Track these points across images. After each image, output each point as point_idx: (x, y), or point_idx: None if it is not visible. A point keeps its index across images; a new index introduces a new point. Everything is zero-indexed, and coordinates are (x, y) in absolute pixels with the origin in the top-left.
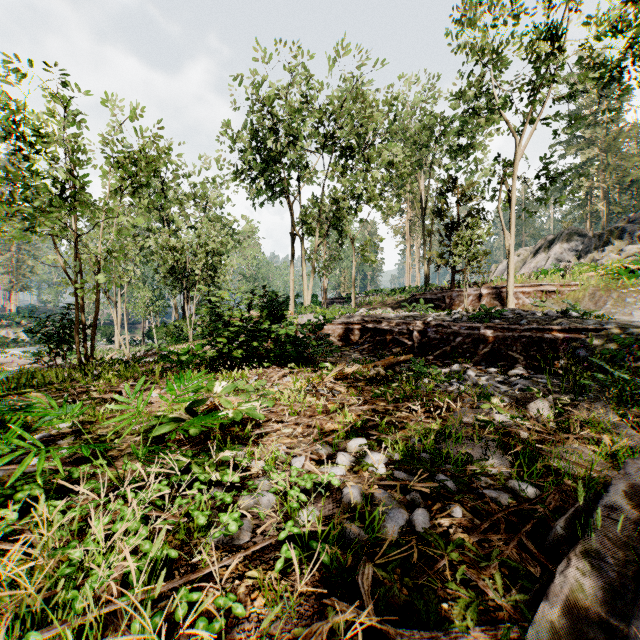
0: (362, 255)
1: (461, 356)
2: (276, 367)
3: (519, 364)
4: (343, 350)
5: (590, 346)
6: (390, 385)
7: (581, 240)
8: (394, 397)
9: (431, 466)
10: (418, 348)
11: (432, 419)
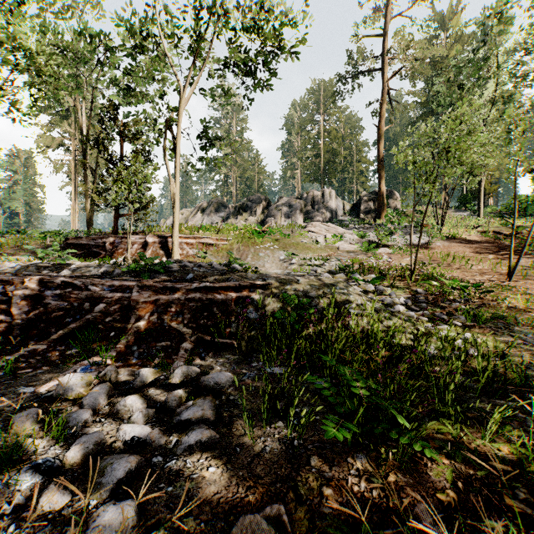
0: None
1: (101, 337)
2: None
3: (187, 342)
4: None
5: (259, 305)
6: None
7: (224, 209)
8: None
9: None
10: (23, 328)
11: None
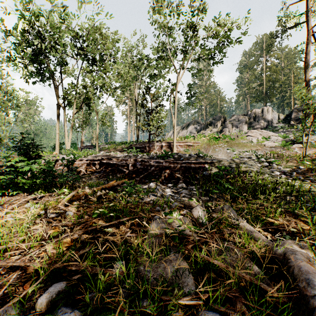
0: (102, 121)
1: (154, 177)
2: (24, 194)
3: (181, 180)
4: (87, 176)
5: (209, 170)
6: (111, 201)
7: (198, 125)
8: (110, 215)
9: (129, 306)
10: (132, 174)
11: (135, 231)
